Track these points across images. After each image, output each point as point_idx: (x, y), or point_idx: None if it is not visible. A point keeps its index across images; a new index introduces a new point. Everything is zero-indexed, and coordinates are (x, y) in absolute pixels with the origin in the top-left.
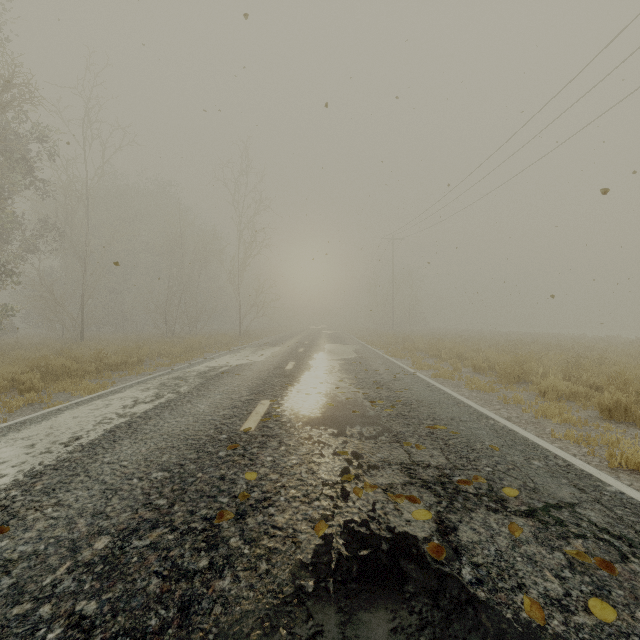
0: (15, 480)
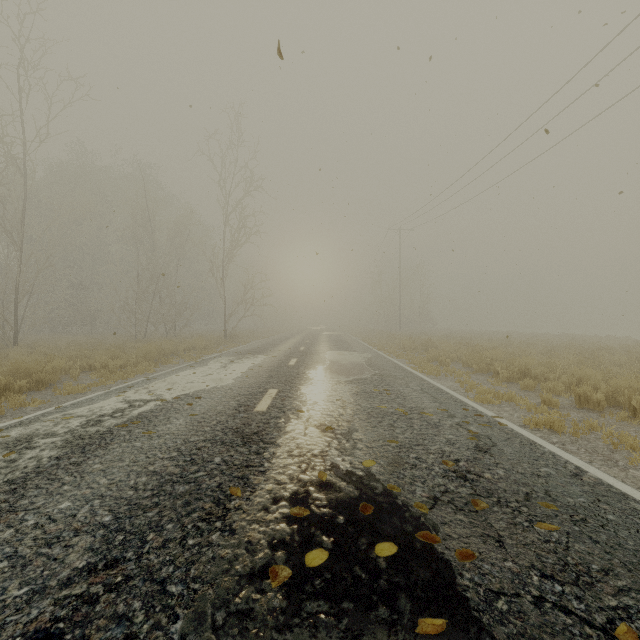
0: None
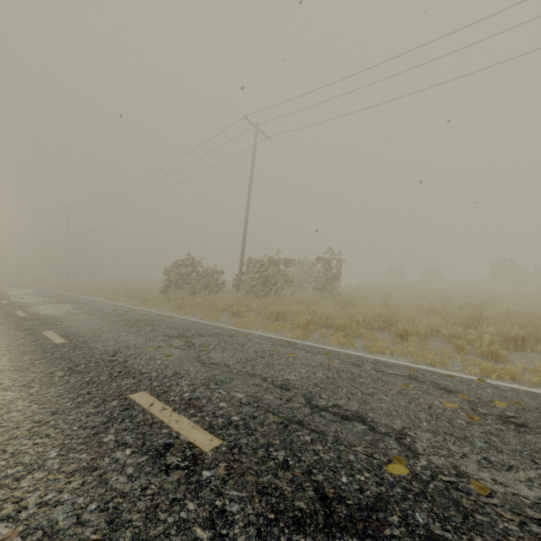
0: None
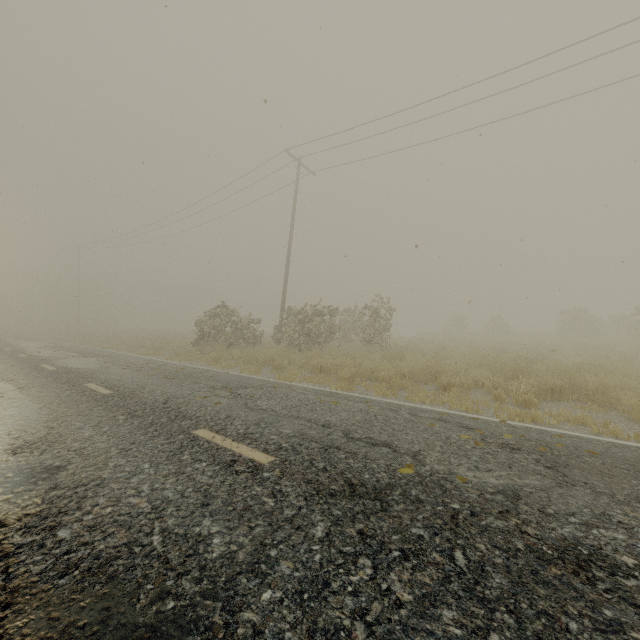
0: None
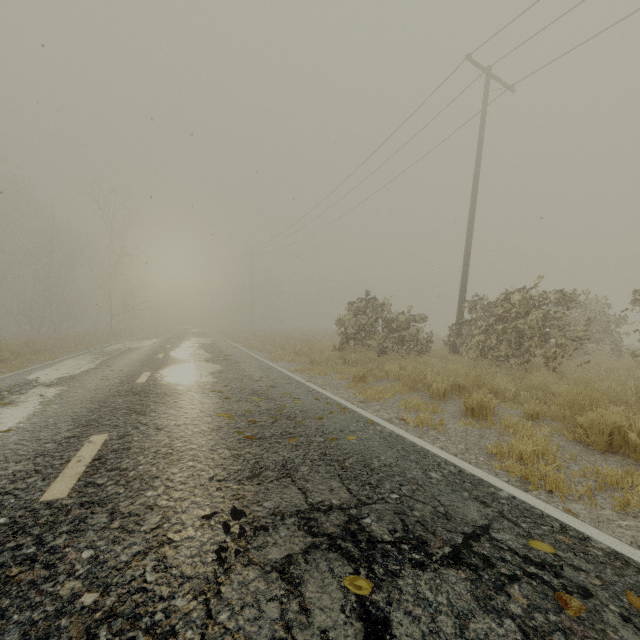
0: (93, 365)
